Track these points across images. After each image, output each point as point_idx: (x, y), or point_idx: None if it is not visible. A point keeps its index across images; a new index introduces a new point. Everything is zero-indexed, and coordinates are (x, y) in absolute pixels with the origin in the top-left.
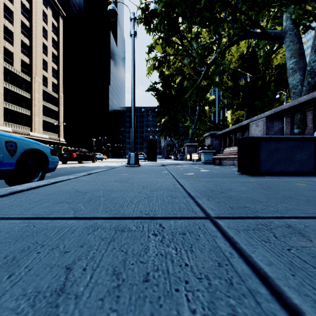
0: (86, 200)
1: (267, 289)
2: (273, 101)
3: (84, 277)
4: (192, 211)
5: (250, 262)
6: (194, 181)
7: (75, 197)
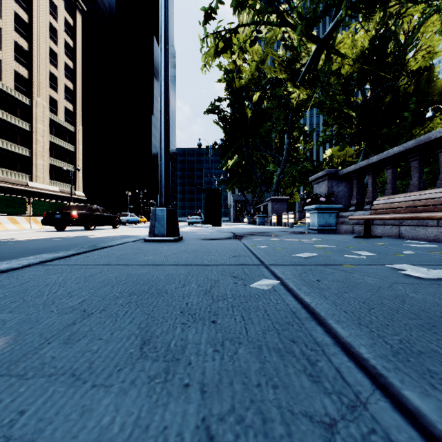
0: None
1: None
2: (413, 128)
3: None
4: None
5: None
6: None
7: None
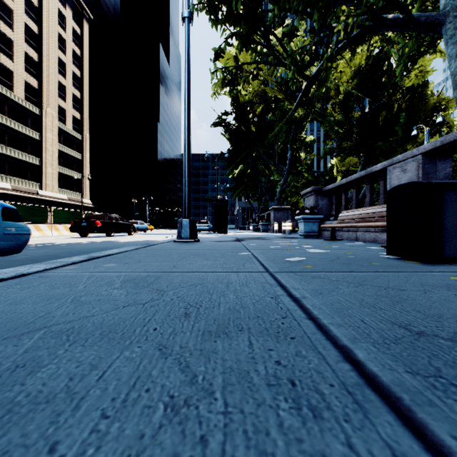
0: None
1: None
2: (405, 142)
3: None
4: None
5: None
6: (320, 282)
7: None
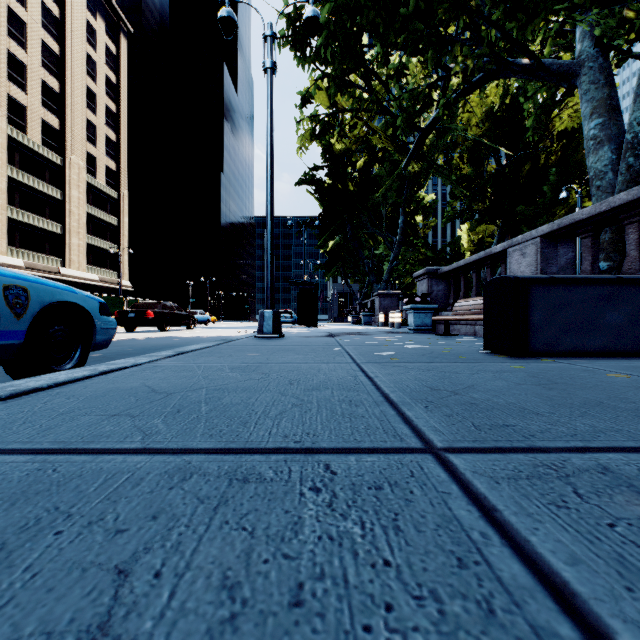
0: (169, 411)
1: (575, 625)
2: (555, 206)
3: (156, 595)
4: (394, 435)
5: (529, 556)
6: (396, 369)
7: (148, 403)
